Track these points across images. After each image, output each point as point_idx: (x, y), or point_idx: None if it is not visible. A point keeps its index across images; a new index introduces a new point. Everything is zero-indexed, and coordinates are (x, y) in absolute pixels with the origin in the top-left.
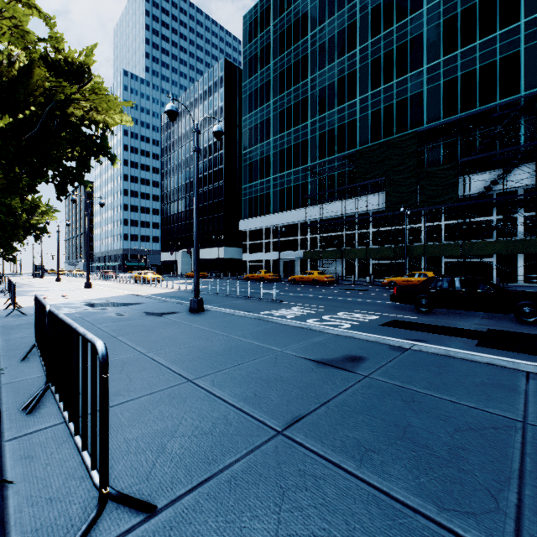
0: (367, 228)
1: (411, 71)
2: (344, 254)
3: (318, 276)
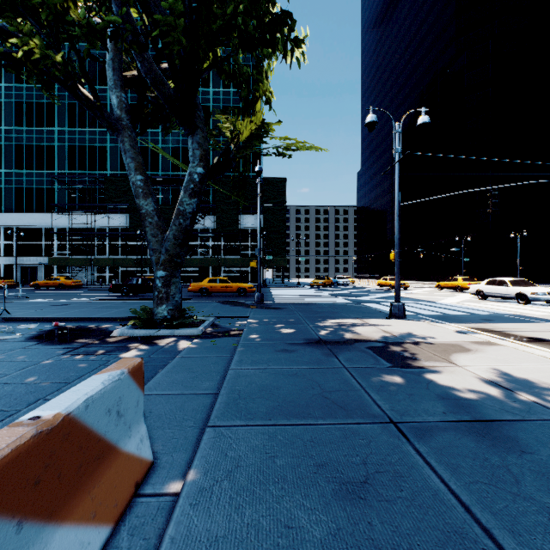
0: (117, 241)
1: (151, 129)
2: (94, 262)
3: (65, 281)
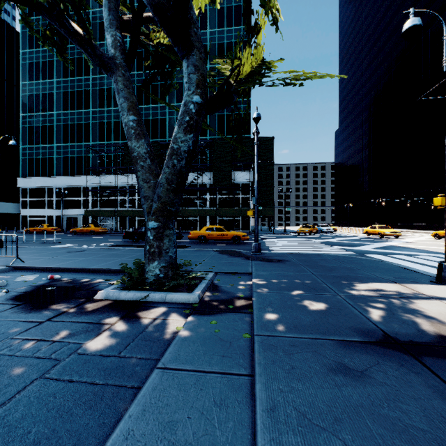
0: (135, 196)
1: (160, 104)
2: (117, 213)
3: (95, 228)
